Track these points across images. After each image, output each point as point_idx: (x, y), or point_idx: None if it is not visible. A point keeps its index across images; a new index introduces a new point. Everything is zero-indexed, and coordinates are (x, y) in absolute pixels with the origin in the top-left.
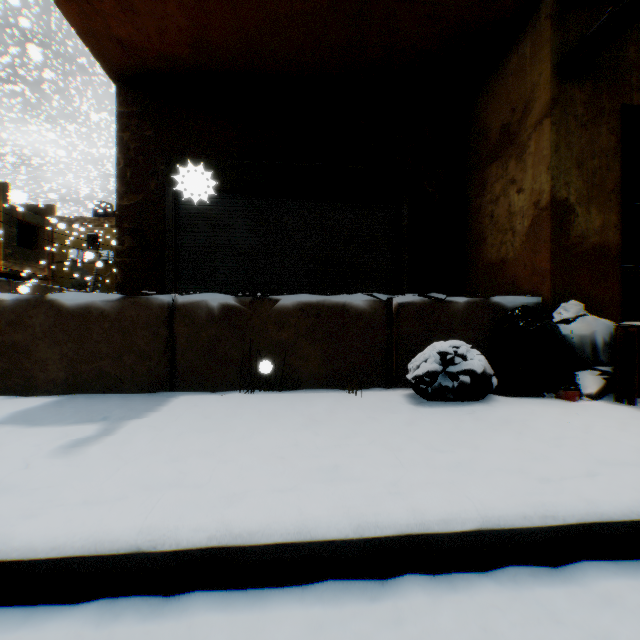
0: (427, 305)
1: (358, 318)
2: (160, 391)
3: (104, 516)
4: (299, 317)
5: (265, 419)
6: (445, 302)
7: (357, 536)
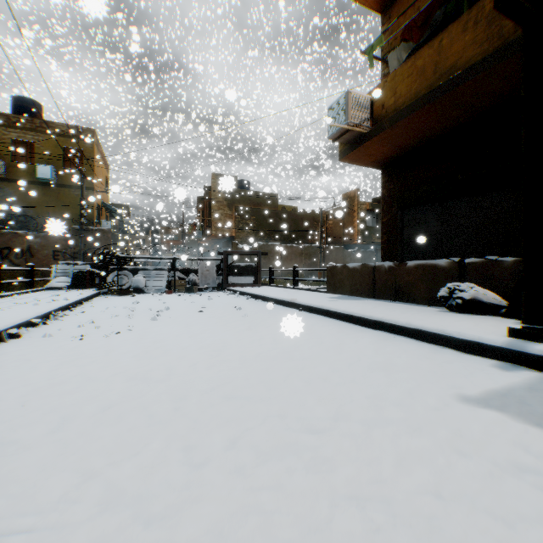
0: (483, 263)
1: (442, 271)
2: (371, 297)
3: (320, 304)
4: (415, 271)
5: (374, 304)
6: (496, 261)
7: (343, 312)
